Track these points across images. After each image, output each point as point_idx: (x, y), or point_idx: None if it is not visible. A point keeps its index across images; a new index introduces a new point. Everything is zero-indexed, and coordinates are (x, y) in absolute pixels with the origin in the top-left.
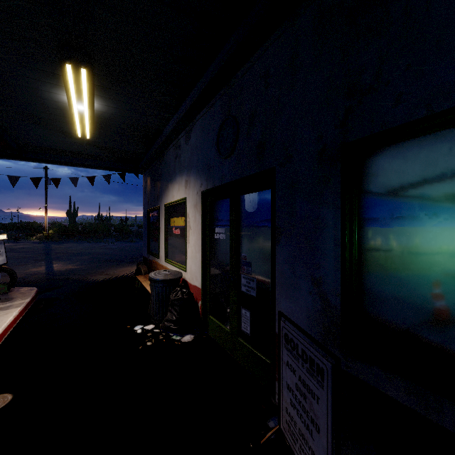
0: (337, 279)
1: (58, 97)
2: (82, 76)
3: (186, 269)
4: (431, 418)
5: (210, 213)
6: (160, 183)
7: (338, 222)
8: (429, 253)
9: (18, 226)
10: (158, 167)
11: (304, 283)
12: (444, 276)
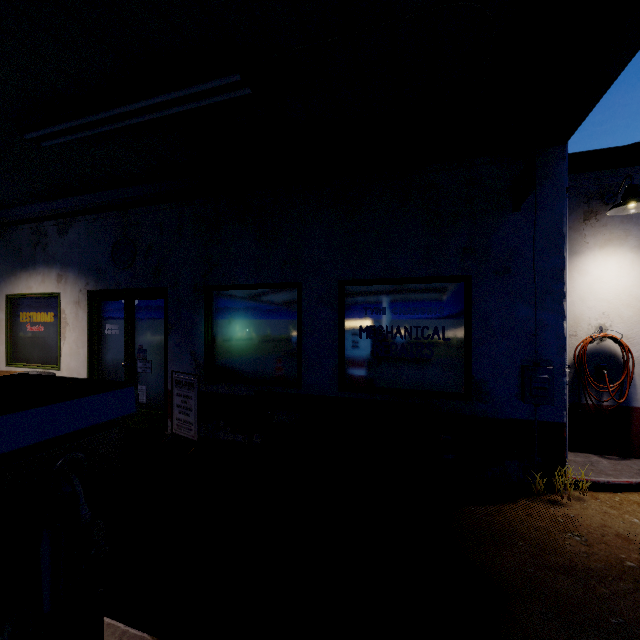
0: (202, 350)
1: None
2: None
3: (60, 368)
4: (233, 394)
5: (99, 311)
6: None
7: (203, 322)
8: (233, 334)
9: None
10: None
11: (186, 355)
12: (237, 342)
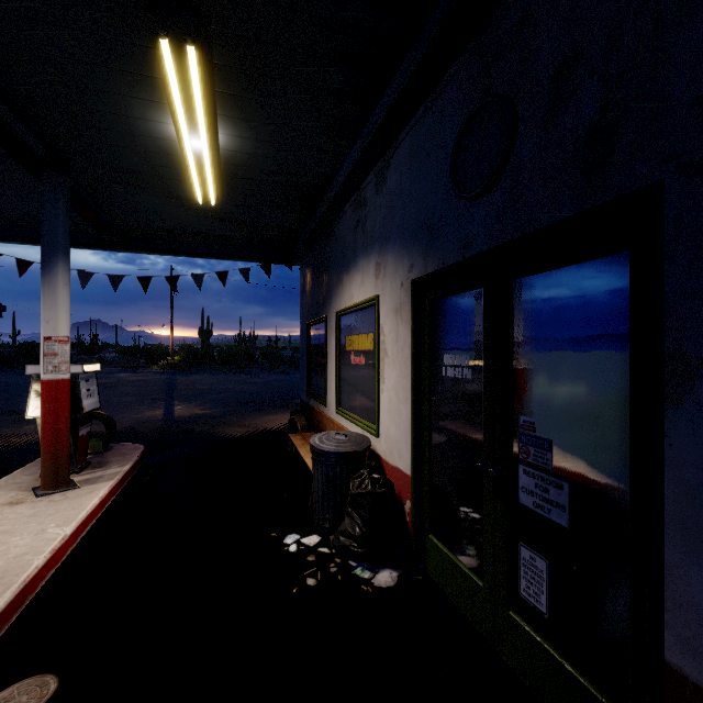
0: None
1: (161, 128)
2: (190, 67)
3: (378, 433)
4: None
5: (431, 324)
6: (327, 276)
7: None
8: None
9: (140, 350)
10: (325, 248)
11: None
12: None
